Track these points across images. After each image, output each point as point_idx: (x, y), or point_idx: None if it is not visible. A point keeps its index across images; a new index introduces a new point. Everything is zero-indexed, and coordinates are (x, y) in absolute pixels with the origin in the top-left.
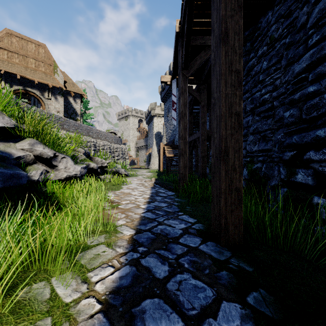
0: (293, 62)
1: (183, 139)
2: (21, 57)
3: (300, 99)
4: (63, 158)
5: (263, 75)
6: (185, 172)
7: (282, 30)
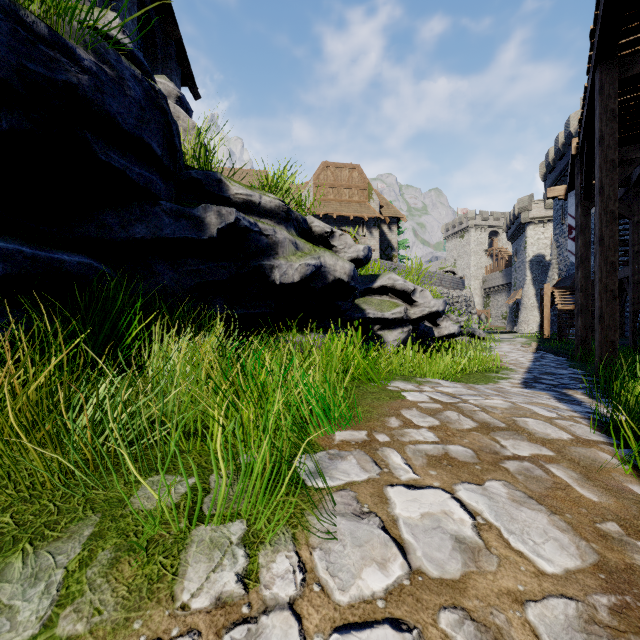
0: None
1: (583, 291)
2: (335, 190)
3: None
4: (444, 318)
5: None
6: (586, 334)
7: None
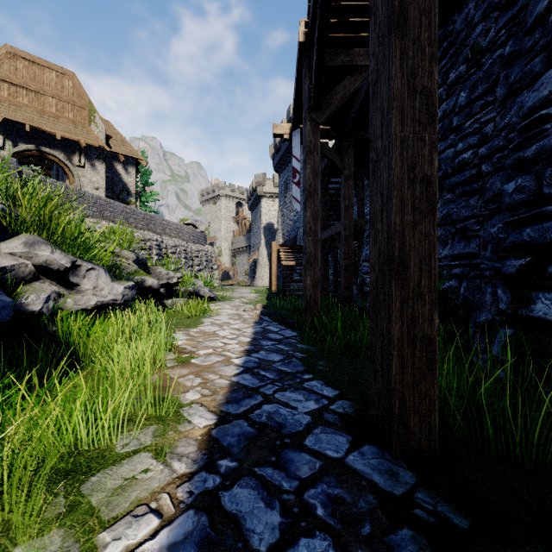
0: (520, 90)
1: (312, 235)
2: (33, 94)
3: (537, 158)
4: (90, 269)
5: (459, 116)
6: (315, 294)
7: (497, 32)
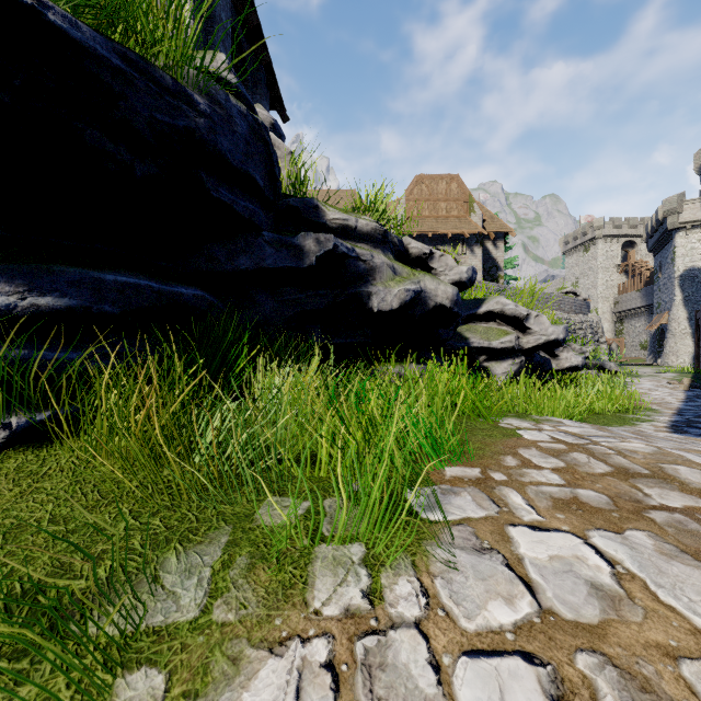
0: None
1: None
2: (431, 206)
3: None
4: (564, 348)
5: None
6: None
7: None
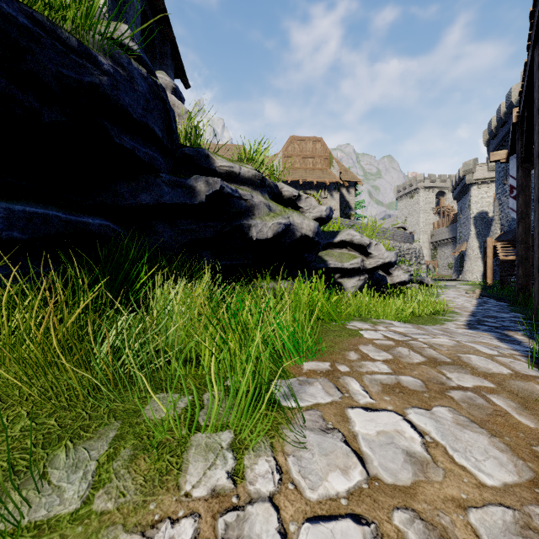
0: None
1: (523, 244)
2: (301, 160)
3: None
4: (396, 268)
5: None
6: (526, 282)
7: None
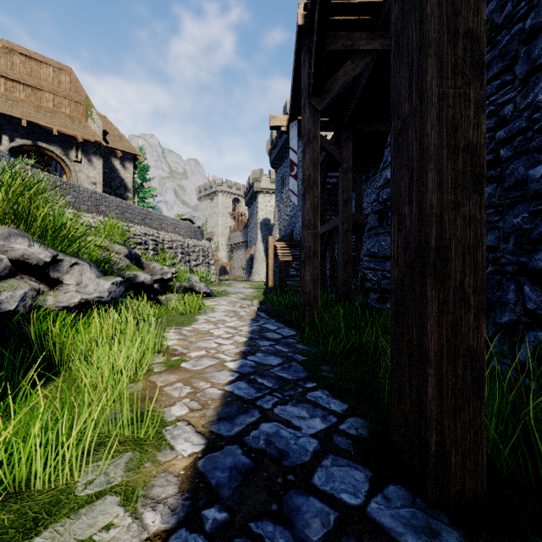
0: None
1: (312, 228)
2: (29, 89)
3: None
4: (73, 264)
5: None
6: (314, 291)
7: (515, 5)
